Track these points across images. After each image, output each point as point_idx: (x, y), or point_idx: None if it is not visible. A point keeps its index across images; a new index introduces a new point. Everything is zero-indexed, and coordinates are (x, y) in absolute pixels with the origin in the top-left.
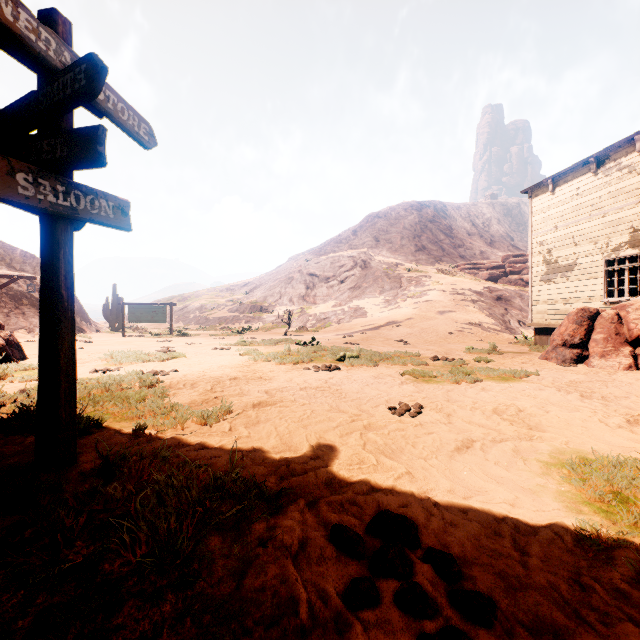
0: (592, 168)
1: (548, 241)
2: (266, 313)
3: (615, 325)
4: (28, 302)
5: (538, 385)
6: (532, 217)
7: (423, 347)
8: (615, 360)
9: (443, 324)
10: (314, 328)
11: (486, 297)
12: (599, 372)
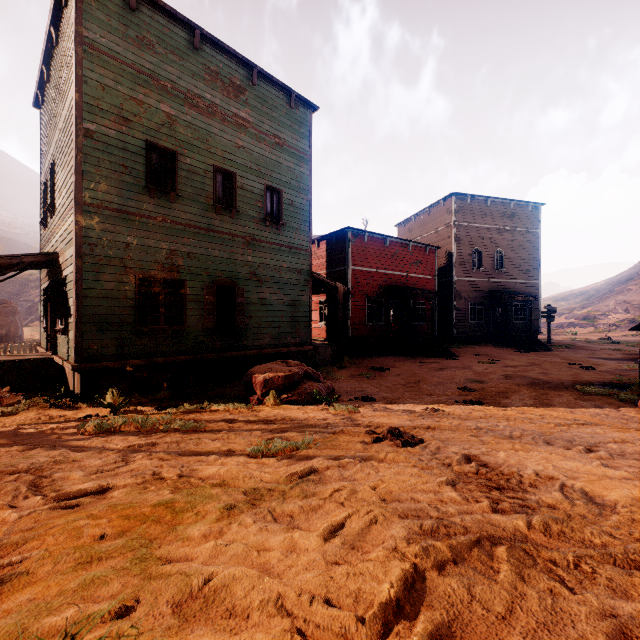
0: None
1: None
2: (598, 321)
3: None
4: None
5: None
6: None
7: None
8: None
9: None
10: (639, 333)
11: None
12: None
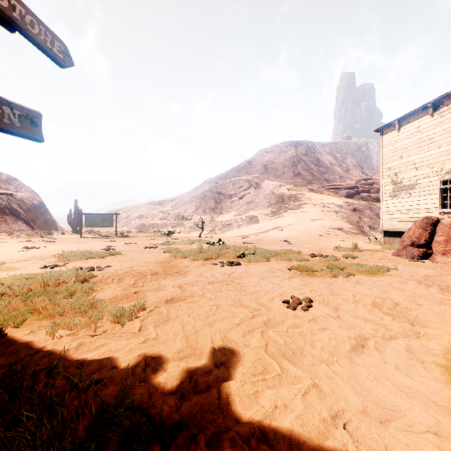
0: (430, 111)
1: (395, 167)
2: (186, 220)
3: None
4: (9, 212)
5: (401, 279)
6: (382, 149)
7: (302, 246)
8: None
9: (315, 228)
10: (221, 231)
11: (345, 209)
12: (443, 267)
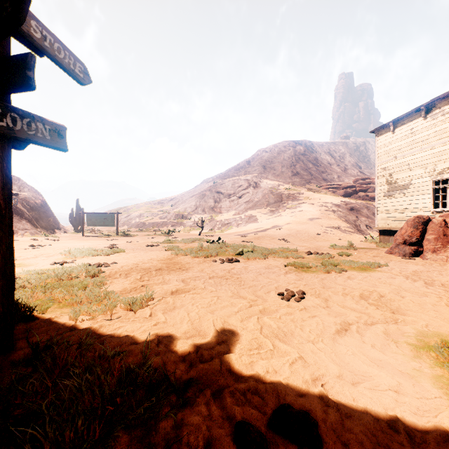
0: (423, 114)
1: (389, 167)
2: (186, 219)
3: (443, 228)
4: (14, 212)
5: (390, 274)
6: (378, 150)
7: (299, 244)
8: (443, 254)
9: (312, 227)
10: (220, 230)
11: (343, 208)
12: (432, 263)
